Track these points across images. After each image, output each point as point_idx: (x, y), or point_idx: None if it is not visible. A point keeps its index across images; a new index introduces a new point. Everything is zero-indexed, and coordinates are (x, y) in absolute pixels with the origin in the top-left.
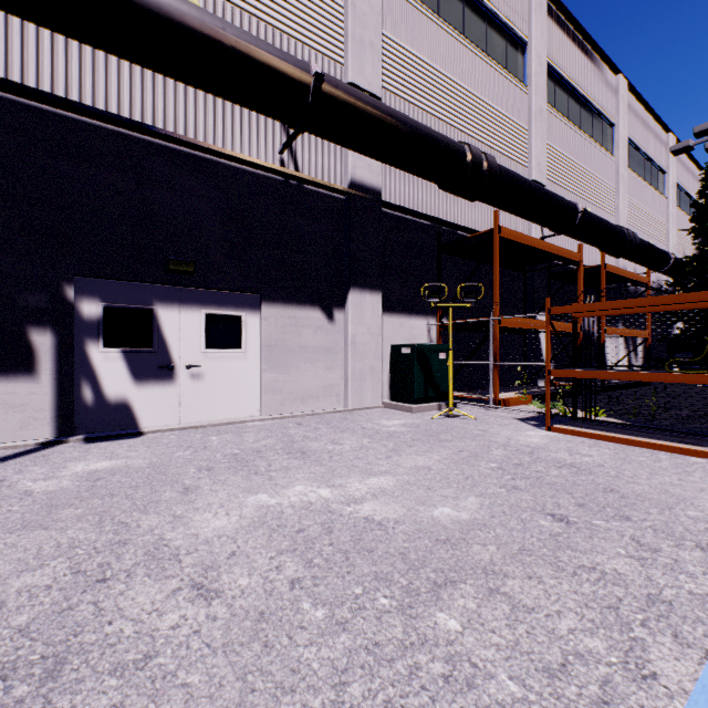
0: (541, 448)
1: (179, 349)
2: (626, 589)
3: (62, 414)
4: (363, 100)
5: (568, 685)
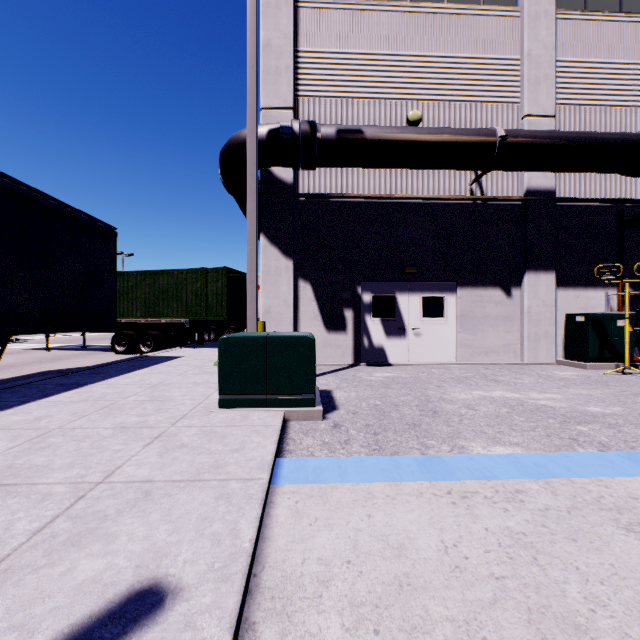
0: None
1: (408, 318)
2: None
3: (356, 351)
4: (538, 137)
5: (632, 443)
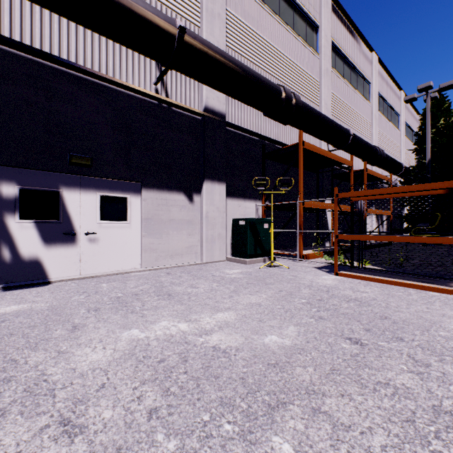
0: (334, 287)
1: (80, 220)
2: (416, 401)
3: None
4: (213, 49)
5: None
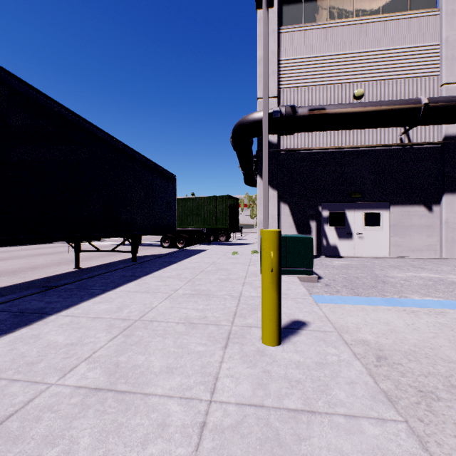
0: None
1: (354, 226)
2: None
3: (318, 248)
4: (453, 101)
5: None
